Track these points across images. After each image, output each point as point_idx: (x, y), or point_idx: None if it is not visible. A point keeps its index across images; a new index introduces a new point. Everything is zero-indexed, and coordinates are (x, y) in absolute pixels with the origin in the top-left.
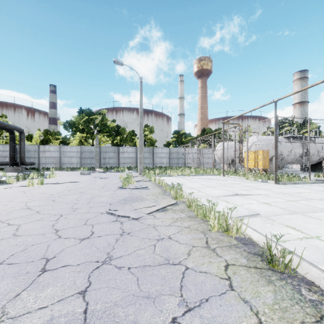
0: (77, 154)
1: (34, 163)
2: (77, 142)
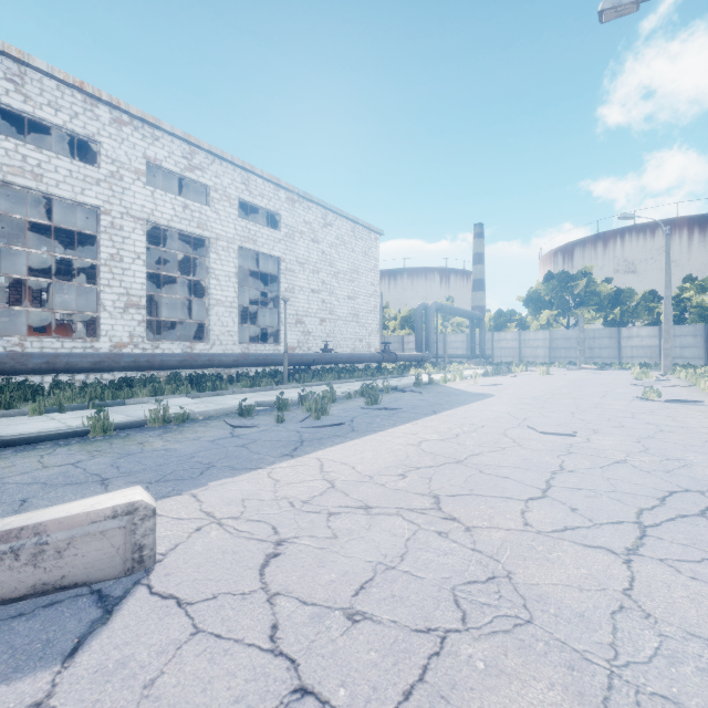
0: (544, 343)
1: (491, 356)
2: (543, 324)
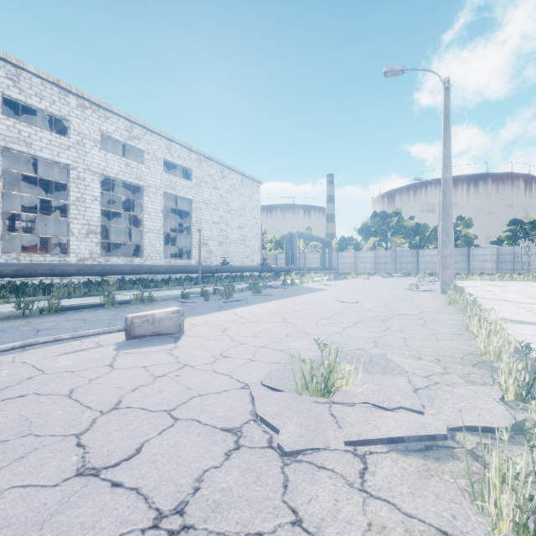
0: (371, 259)
1: (336, 268)
2: (370, 246)
